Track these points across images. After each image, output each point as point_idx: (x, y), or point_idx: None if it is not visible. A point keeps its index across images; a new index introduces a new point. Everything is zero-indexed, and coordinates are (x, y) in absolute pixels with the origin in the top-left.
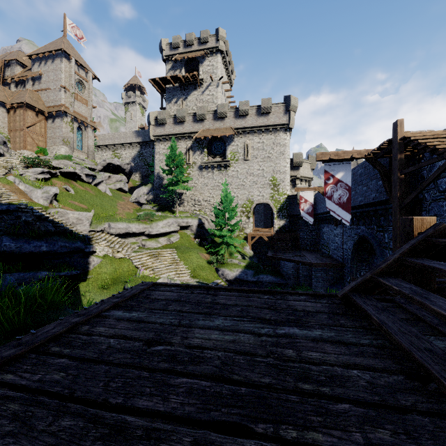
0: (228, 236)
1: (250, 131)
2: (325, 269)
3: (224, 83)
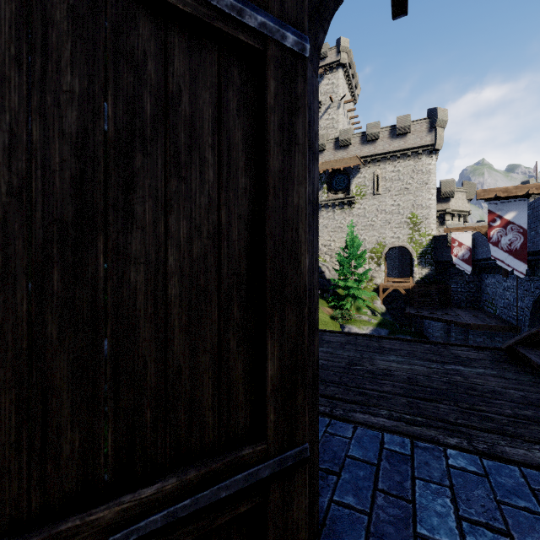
0: (354, 287)
1: (381, 158)
2: (490, 333)
3: (346, 102)
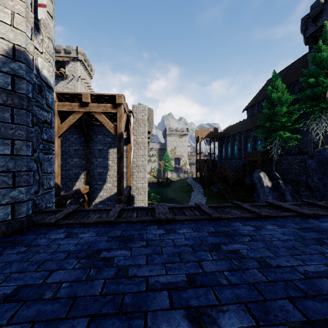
0: None
1: None
2: None
3: (82, 79)
